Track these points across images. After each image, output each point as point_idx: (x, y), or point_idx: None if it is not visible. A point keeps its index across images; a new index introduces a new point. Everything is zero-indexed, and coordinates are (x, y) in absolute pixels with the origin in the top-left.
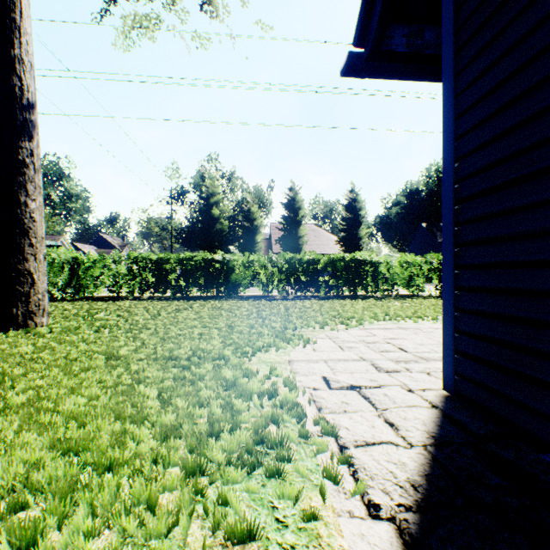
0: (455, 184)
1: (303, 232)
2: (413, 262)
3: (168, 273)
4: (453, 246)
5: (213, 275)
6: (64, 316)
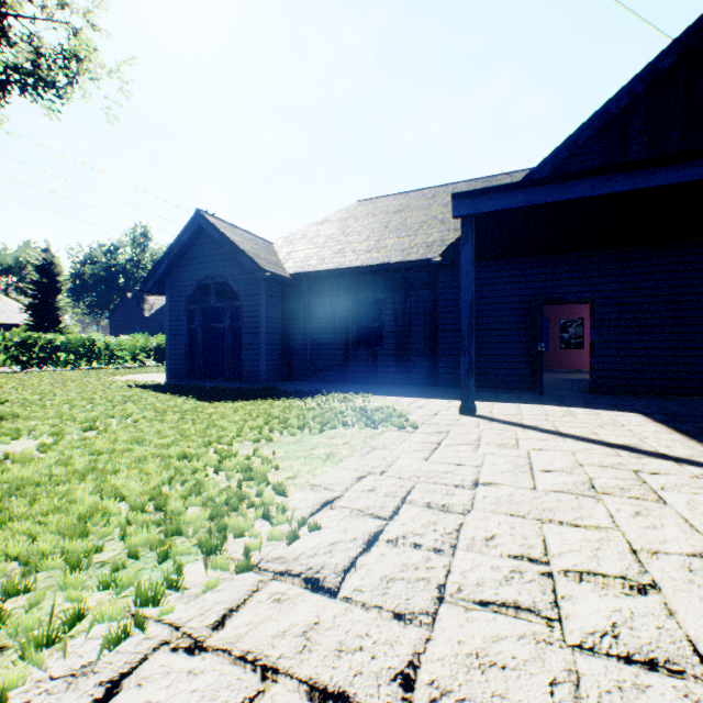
0: (170, 331)
1: None
2: (139, 342)
3: None
4: (169, 345)
5: None
6: None
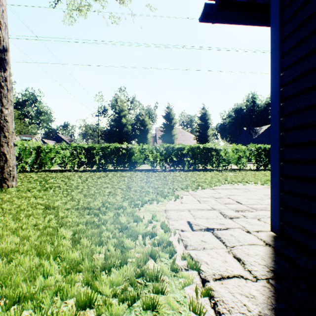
0: (280, 88)
1: (175, 132)
2: (240, 149)
3: (94, 156)
4: (279, 131)
5: (121, 157)
6: (28, 181)
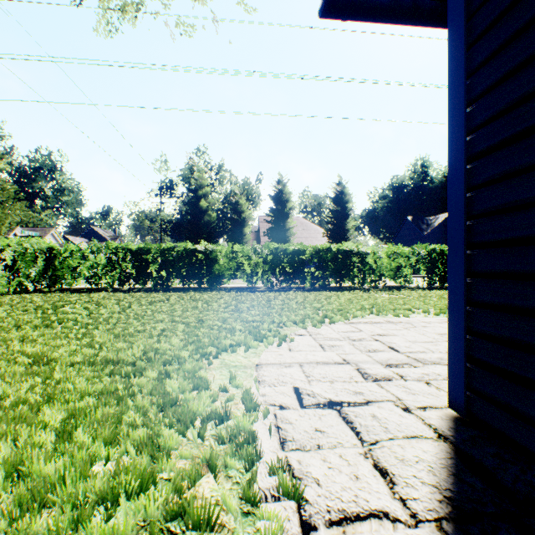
0: (466, 135)
1: (291, 224)
2: (401, 253)
3: (149, 264)
4: (464, 218)
5: (195, 266)
6: (24, 309)
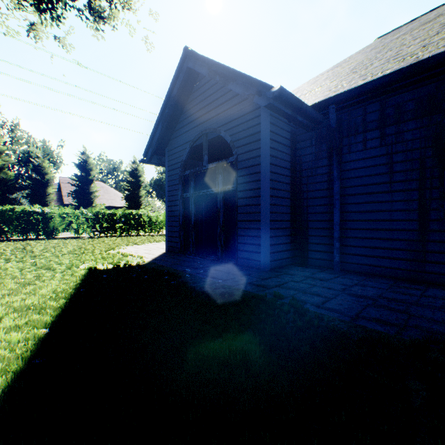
0: (168, 202)
1: (95, 189)
2: None
3: None
4: (167, 216)
5: (33, 223)
6: None
